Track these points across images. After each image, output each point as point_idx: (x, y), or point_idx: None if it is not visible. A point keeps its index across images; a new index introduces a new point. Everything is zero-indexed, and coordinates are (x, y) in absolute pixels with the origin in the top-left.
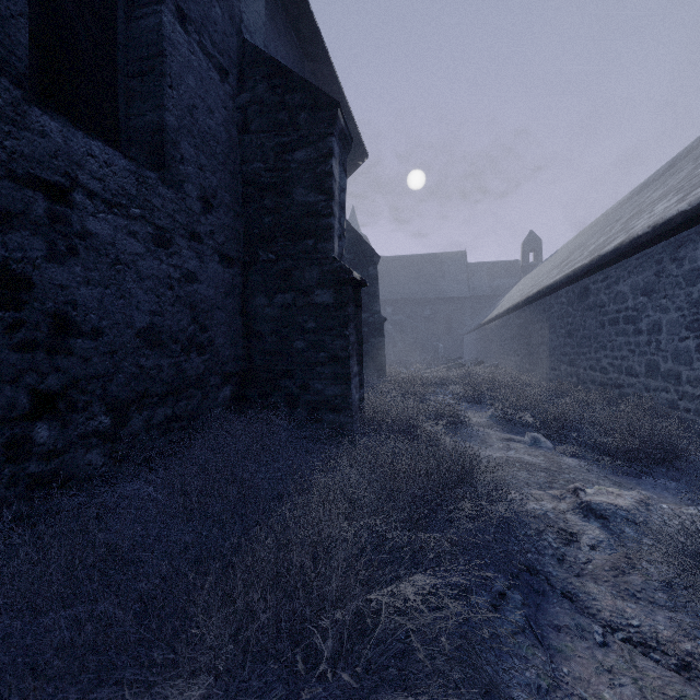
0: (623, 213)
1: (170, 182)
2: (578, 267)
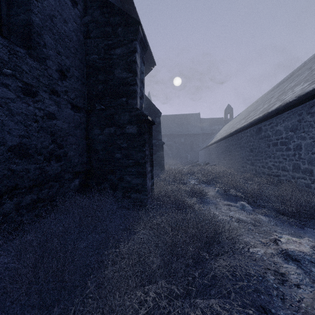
0: (274, 94)
1: (35, 57)
2: (256, 118)
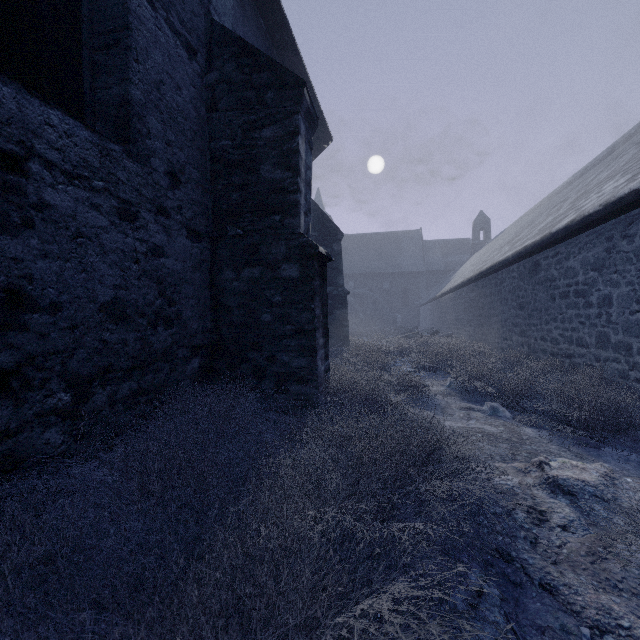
0: (570, 194)
1: (135, 155)
2: (529, 244)
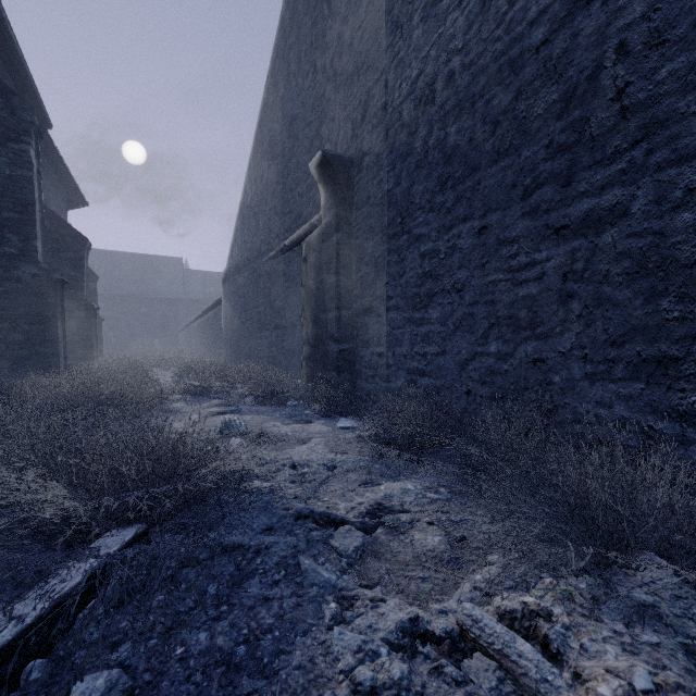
0: None
1: None
2: (212, 302)
